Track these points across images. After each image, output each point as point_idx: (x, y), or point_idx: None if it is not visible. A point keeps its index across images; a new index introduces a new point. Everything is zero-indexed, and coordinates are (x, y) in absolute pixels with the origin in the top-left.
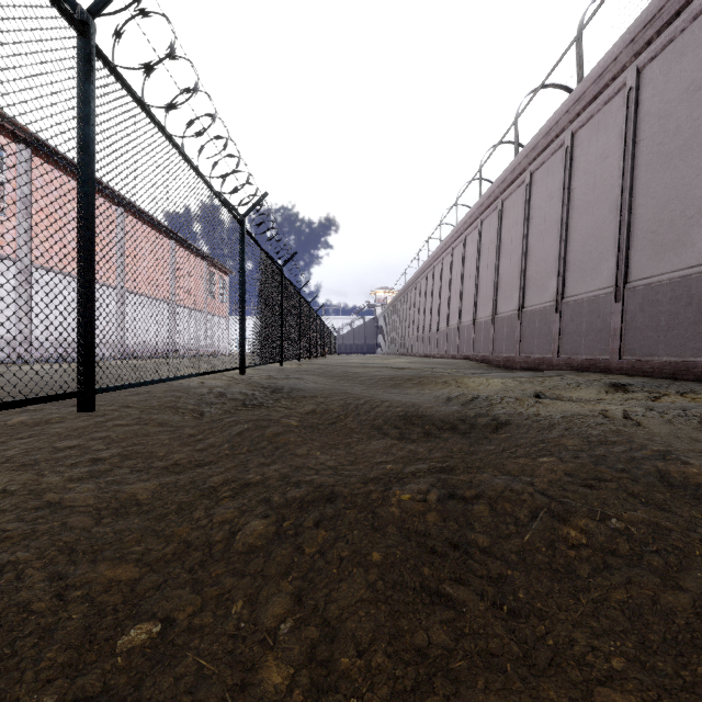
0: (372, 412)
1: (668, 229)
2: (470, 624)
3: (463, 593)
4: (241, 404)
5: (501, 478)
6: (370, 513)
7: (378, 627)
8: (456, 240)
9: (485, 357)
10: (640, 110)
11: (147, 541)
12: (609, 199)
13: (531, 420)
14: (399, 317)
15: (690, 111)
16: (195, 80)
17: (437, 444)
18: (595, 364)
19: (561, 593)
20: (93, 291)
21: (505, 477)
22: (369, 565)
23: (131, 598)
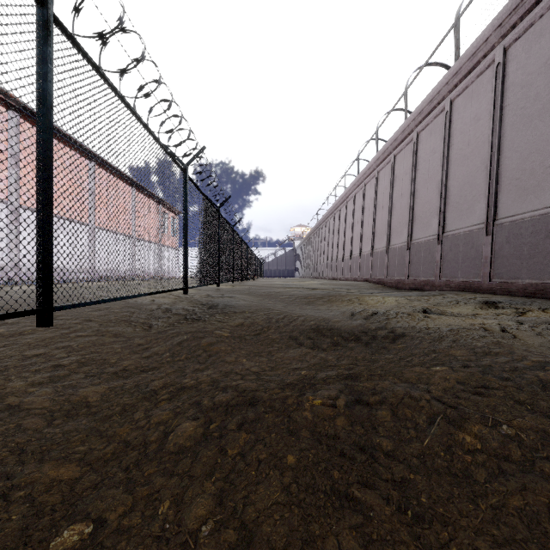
0: (290, 325)
1: (529, 177)
2: (377, 530)
3: (370, 498)
4: (183, 318)
5: (401, 386)
6: (286, 417)
7: (292, 532)
8: (358, 187)
9: (381, 279)
10: (506, 81)
11: (91, 441)
12: (481, 153)
13: (423, 333)
14: (313, 248)
15: (547, 81)
16: (142, 49)
17: (343, 353)
18: (469, 285)
19: (460, 498)
20: (51, 223)
21: (404, 385)
22: (284, 468)
23: (69, 497)
